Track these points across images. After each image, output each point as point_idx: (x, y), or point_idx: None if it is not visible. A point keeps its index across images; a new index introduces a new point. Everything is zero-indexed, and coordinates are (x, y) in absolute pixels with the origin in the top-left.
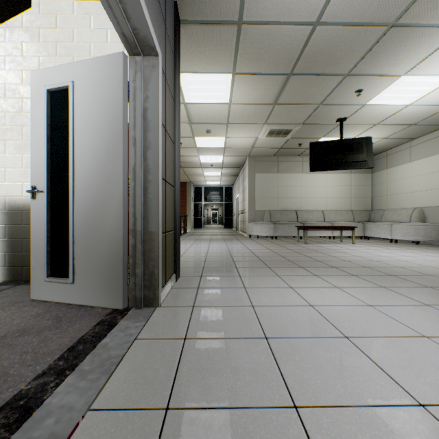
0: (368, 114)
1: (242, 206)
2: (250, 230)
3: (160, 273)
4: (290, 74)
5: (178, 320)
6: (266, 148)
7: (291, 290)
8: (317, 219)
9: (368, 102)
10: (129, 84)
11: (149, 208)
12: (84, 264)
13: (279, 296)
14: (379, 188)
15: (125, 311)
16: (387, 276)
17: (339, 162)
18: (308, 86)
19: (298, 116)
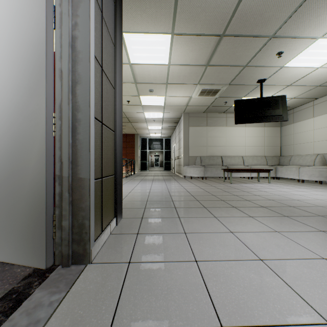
0: (283, 76)
1: (178, 153)
2: (185, 172)
3: (92, 224)
4: (222, 35)
5: (106, 289)
6: (198, 106)
7: (233, 236)
8: (238, 163)
9: (285, 64)
10: (55, 9)
11: (79, 151)
12: (3, 215)
13: (222, 245)
14: (287, 139)
15: (47, 271)
16: (317, 216)
17: (259, 116)
18: (237, 47)
19: (226, 77)
